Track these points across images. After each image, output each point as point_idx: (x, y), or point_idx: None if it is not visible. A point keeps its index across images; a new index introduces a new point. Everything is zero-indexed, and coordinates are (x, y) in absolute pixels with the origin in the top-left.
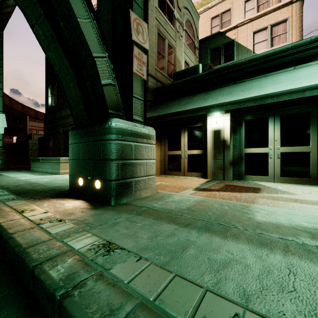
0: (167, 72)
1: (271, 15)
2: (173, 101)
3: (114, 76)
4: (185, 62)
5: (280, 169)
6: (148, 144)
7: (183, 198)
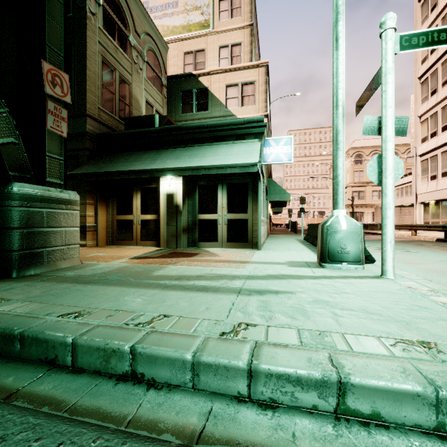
0: (118, 114)
1: (242, 73)
2: (120, 155)
3: (18, 133)
4: (146, 103)
5: (227, 235)
6: (69, 210)
7: (108, 266)
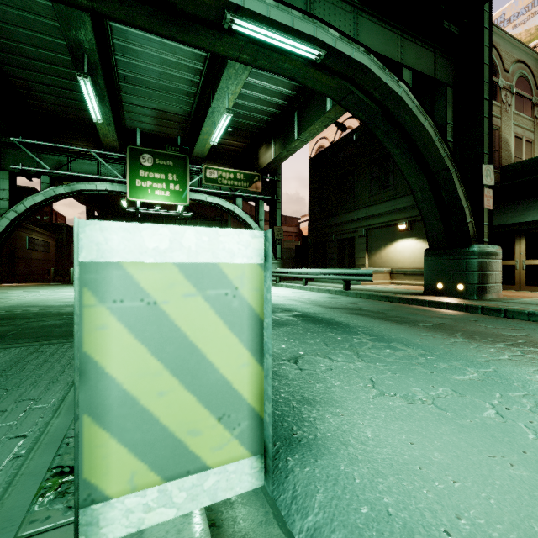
0: None
1: None
2: (504, 205)
3: (472, 215)
4: (514, 138)
5: None
6: (496, 259)
7: (533, 300)
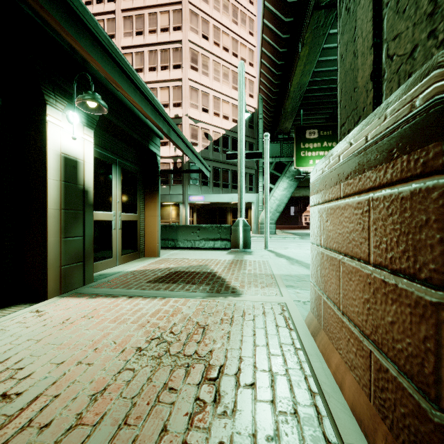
0: None
1: None
2: None
3: None
4: None
5: (121, 244)
6: None
7: (304, 295)
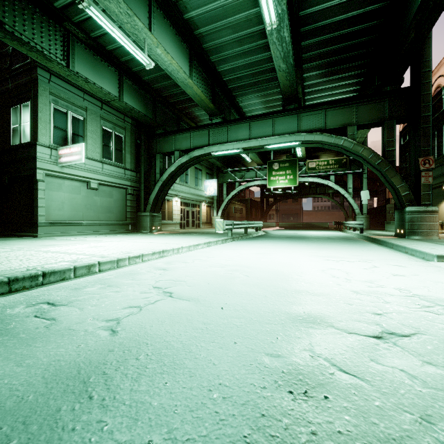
0: None
1: None
2: None
3: (409, 189)
4: None
5: None
6: (430, 215)
7: None
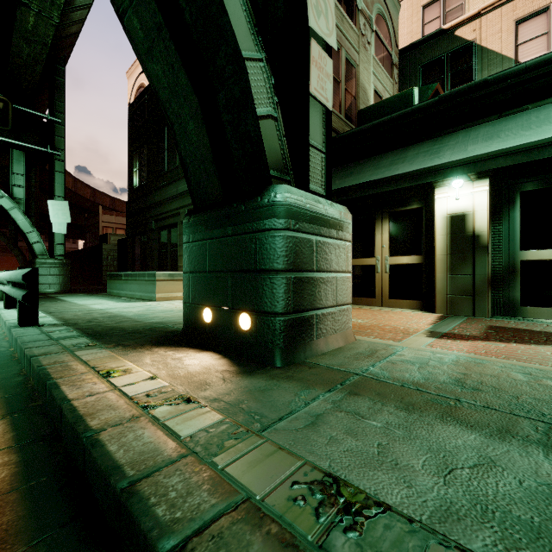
0: (343, 111)
1: None
2: (361, 163)
3: (276, 100)
4: (374, 93)
5: None
6: (340, 240)
7: (421, 353)
